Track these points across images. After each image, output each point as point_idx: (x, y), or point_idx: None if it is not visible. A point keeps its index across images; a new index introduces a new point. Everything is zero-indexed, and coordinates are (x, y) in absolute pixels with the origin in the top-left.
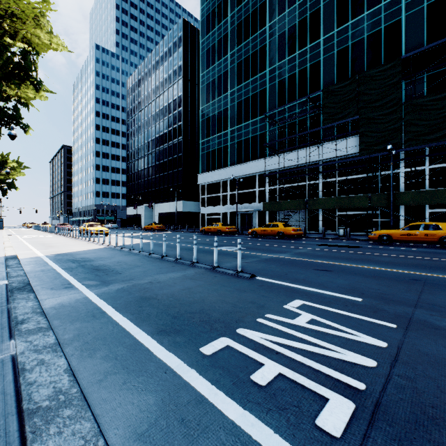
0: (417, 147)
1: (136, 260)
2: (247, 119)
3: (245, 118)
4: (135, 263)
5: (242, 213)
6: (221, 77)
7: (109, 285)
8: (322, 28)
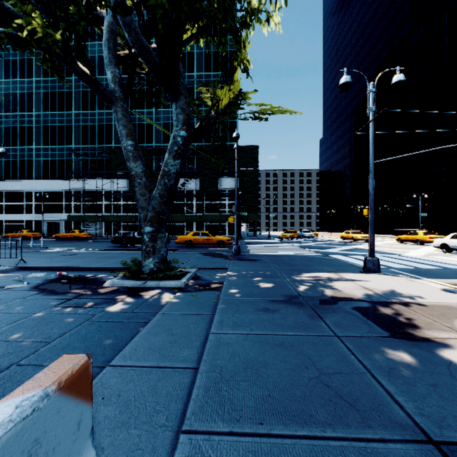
0: None
1: None
2: (54, 143)
3: (52, 142)
4: None
5: (49, 222)
6: (24, 95)
7: None
8: None
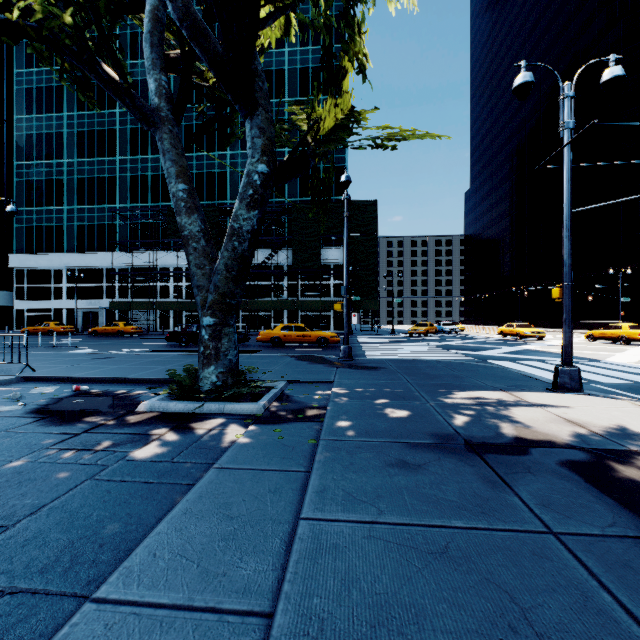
0: None
1: None
2: (91, 202)
3: (89, 201)
4: None
5: (85, 311)
6: (52, 136)
7: None
8: None
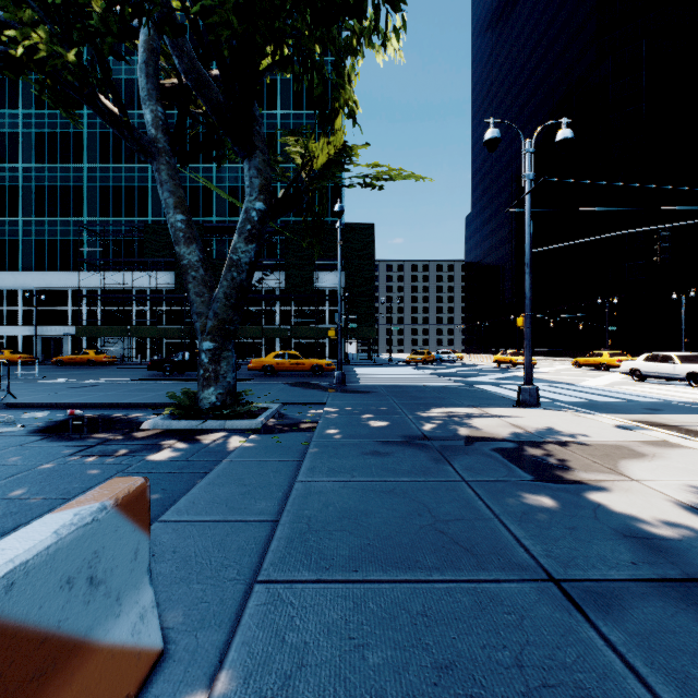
0: None
1: None
2: (53, 214)
3: (51, 212)
4: None
5: (45, 337)
6: (4, 136)
7: None
8: None
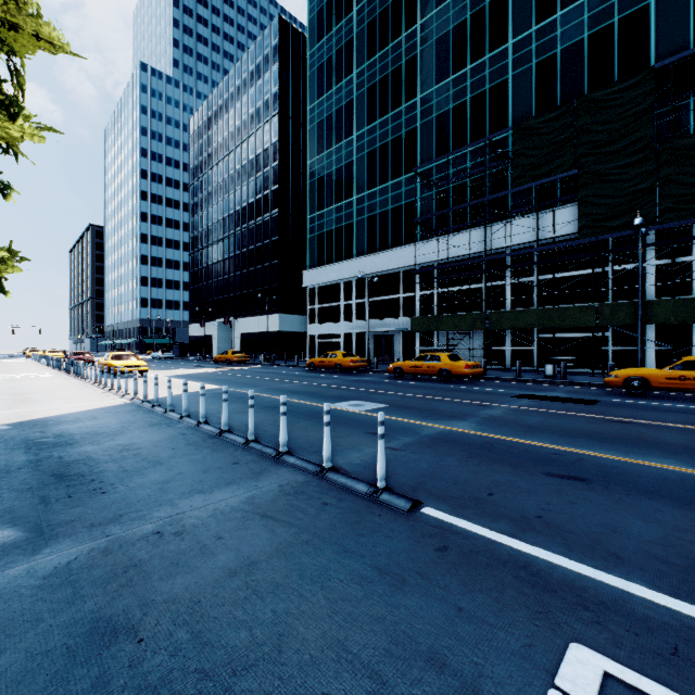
0: (682, 222)
1: (163, 443)
2: (384, 179)
3: (382, 178)
4: (157, 453)
5: (376, 335)
6: (341, 111)
7: (43, 548)
8: (511, 26)
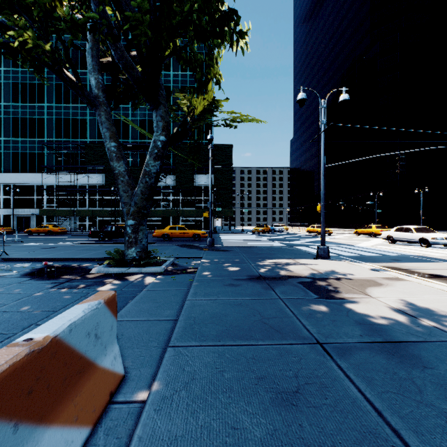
0: None
1: None
2: (24, 136)
3: (23, 135)
4: None
5: (19, 216)
6: None
7: None
8: None
